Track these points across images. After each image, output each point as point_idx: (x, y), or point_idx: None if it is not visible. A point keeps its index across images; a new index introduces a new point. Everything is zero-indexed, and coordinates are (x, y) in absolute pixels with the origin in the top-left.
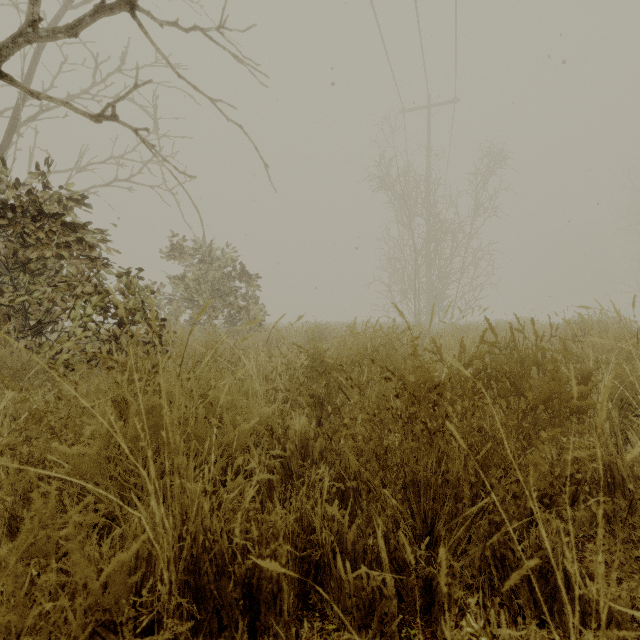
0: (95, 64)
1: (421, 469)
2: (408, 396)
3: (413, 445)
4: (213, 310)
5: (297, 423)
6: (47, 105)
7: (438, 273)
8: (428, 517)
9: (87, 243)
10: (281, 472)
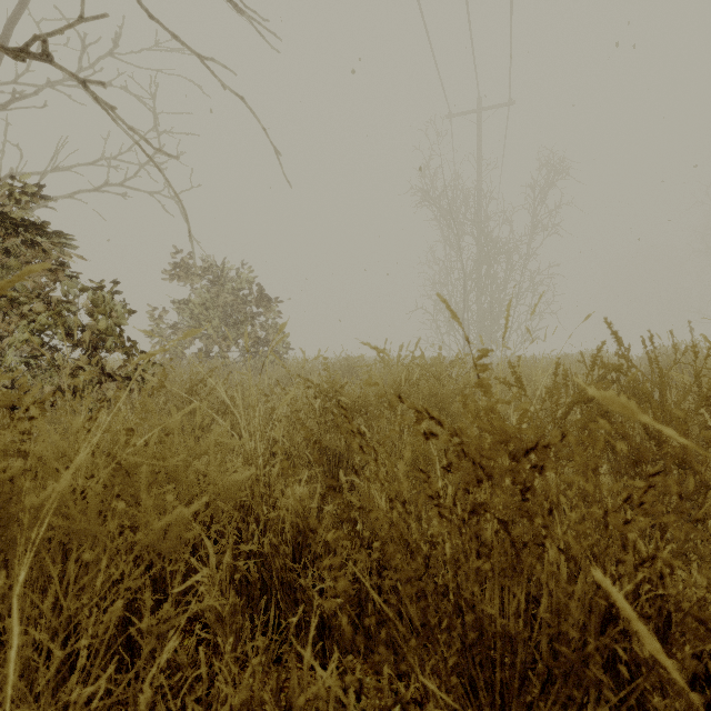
0: (82, 46)
1: (496, 615)
2: (470, 469)
3: (480, 565)
4: (224, 340)
5: (290, 496)
6: (22, 92)
7: (490, 300)
8: (510, 709)
9: (39, 246)
10: (264, 573)
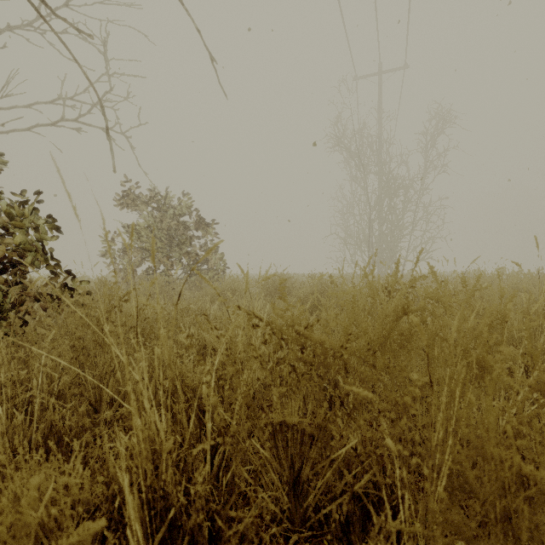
0: None
1: None
2: None
3: None
4: (168, 259)
5: None
6: None
7: (391, 227)
8: None
9: None
10: None
